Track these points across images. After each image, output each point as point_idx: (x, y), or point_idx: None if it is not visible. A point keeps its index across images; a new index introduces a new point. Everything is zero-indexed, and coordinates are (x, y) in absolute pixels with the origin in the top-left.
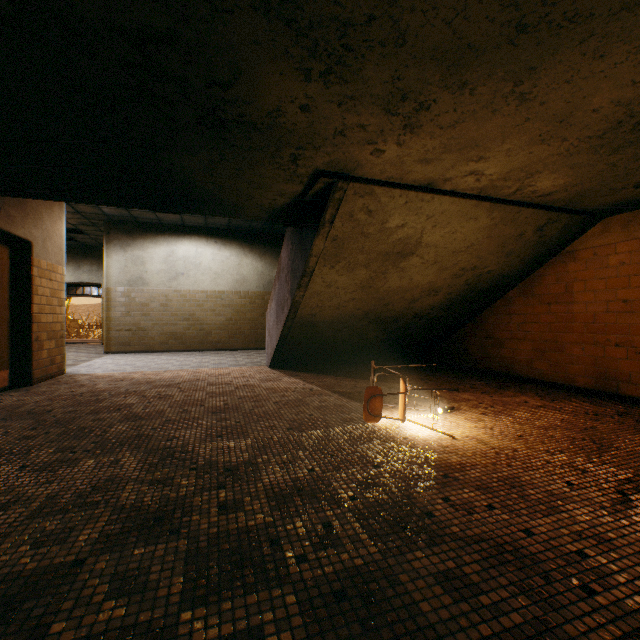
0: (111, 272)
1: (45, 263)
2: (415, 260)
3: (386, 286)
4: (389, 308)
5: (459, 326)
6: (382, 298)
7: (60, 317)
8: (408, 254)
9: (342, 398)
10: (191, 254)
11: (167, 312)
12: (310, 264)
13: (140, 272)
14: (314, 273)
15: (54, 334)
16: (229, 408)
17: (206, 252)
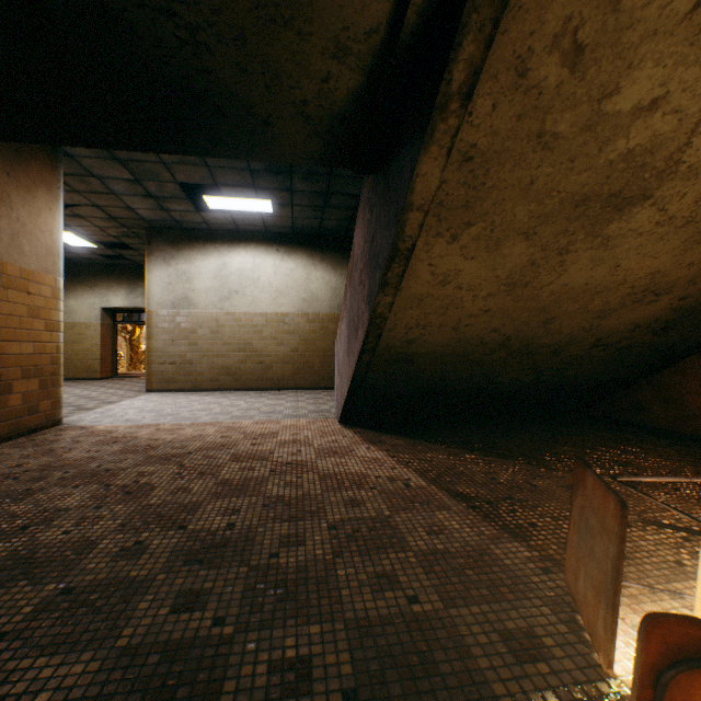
0: (152, 291)
1: (16, 268)
2: (643, 216)
3: (558, 282)
4: (551, 328)
5: (670, 361)
6: (543, 308)
7: (49, 346)
8: (633, 199)
9: (476, 520)
10: (247, 267)
11: (218, 340)
12: (406, 230)
13: (186, 291)
14: (414, 254)
15: (36, 370)
16: (229, 543)
17: (265, 264)
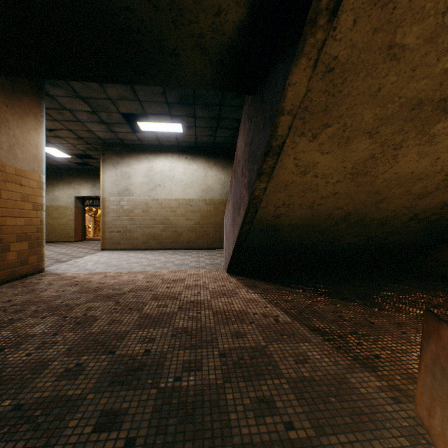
0: (105, 185)
1: (12, 168)
2: None
3: (390, 172)
4: (381, 207)
5: None
6: (377, 192)
7: (35, 220)
8: None
9: (332, 352)
10: (166, 169)
11: (147, 217)
12: (278, 131)
13: (127, 185)
14: (283, 150)
15: (26, 236)
16: (144, 367)
17: (178, 166)
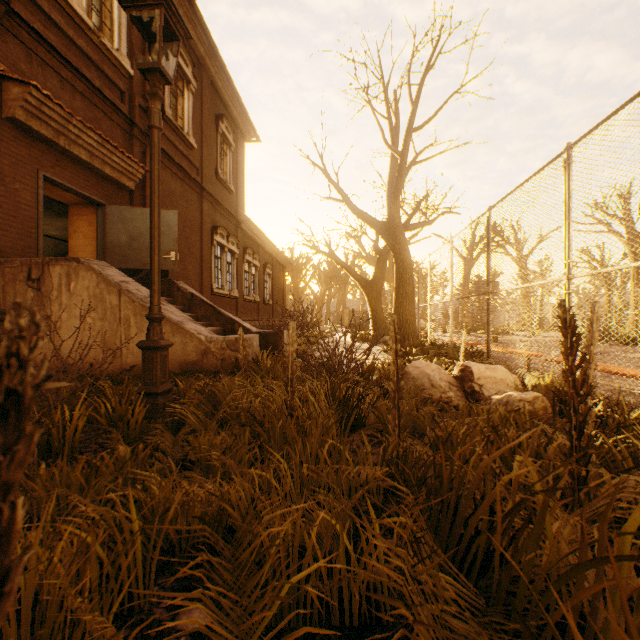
0: None
1: None
2: None
3: None
4: None
5: None
6: None
7: None
8: None
9: None
10: None
11: None
12: None
13: None
14: None
15: None
16: None
17: None
